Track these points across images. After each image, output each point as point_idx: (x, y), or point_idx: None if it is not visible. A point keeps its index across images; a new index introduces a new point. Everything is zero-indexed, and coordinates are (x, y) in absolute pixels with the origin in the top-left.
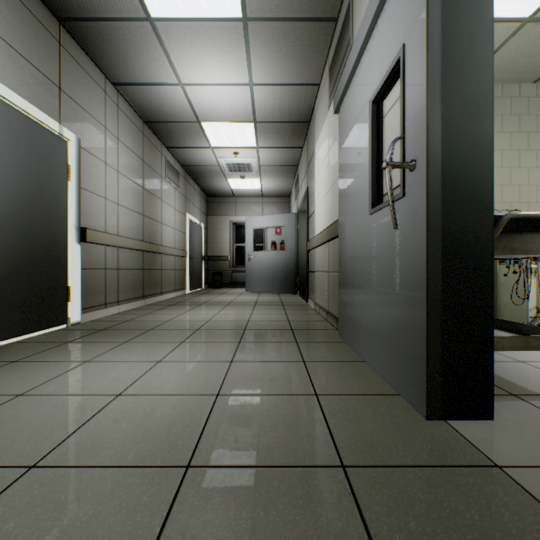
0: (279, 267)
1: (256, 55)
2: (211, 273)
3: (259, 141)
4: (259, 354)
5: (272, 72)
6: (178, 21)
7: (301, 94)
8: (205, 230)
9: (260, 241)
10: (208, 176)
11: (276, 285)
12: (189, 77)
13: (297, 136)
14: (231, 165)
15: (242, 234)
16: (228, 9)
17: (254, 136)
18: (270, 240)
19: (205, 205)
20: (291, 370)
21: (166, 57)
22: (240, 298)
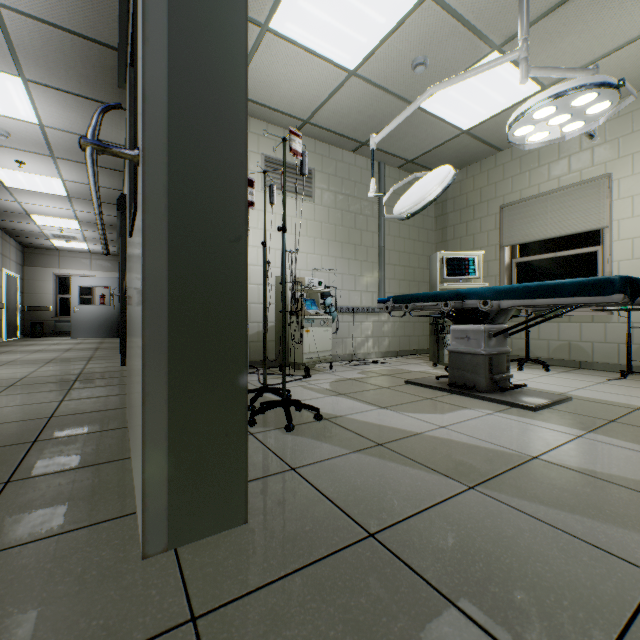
0: (104, 318)
1: (78, 204)
2: (29, 323)
3: (83, 228)
4: (76, 352)
5: (89, 209)
6: (25, 190)
7: (111, 218)
8: (21, 281)
9: (89, 294)
10: (30, 236)
11: (101, 332)
12: (26, 201)
13: (115, 230)
14: (57, 235)
15: (68, 286)
16: (59, 193)
17: (78, 225)
18: (100, 293)
19: (21, 256)
20: (88, 353)
21: (11, 194)
22: (65, 341)
